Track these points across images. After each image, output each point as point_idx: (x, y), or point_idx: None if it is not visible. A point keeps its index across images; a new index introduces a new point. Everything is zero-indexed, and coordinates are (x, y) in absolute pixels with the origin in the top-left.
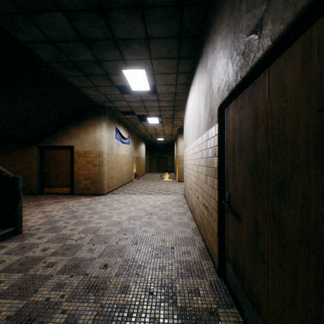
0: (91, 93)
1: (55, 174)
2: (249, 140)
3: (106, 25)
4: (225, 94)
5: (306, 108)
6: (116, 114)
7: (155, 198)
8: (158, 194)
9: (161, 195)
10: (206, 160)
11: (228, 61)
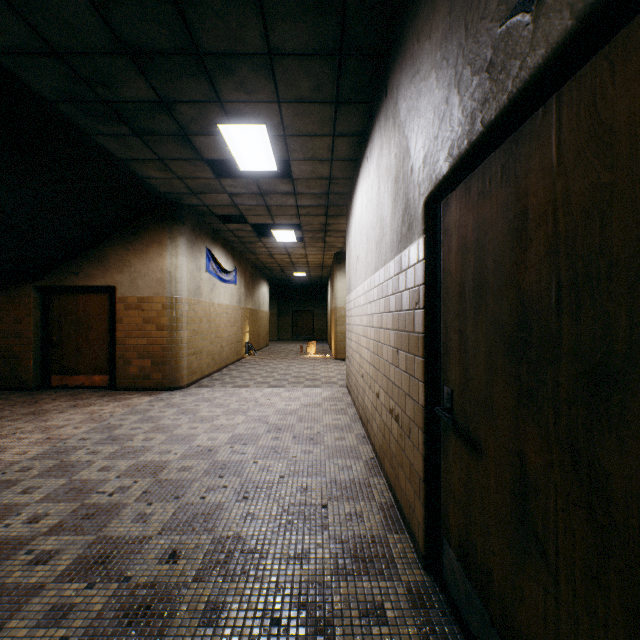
0: (152, 175)
1: (76, 347)
2: (503, 271)
3: (177, 18)
4: (442, 169)
5: None
6: (208, 222)
7: (289, 395)
8: (295, 385)
9: (300, 387)
10: (396, 317)
11: (449, 93)
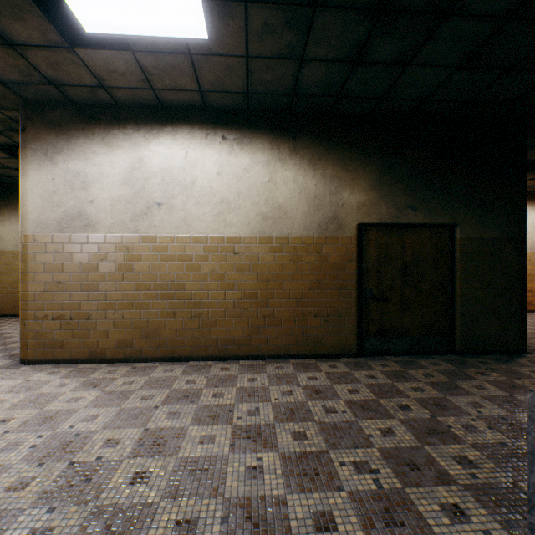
0: None
1: None
2: (398, 256)
3: (354, 3)
4: (375, 221)
5: (431, 251)
6: None
7: (5, 403)
8: None
9: None
10: (318, 265)
11: (380, 201)
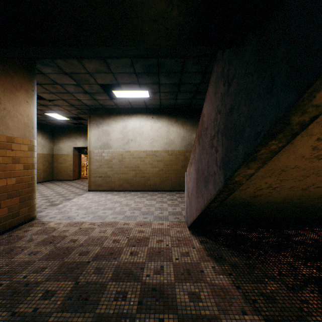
0: (85, 64)
1: None
2: None
3: (188, 91)
4: None
5: None
6: None
7: (95, 197)
8: (73, 196)
9: (80, 196)
10: (184, 160)
11: None
